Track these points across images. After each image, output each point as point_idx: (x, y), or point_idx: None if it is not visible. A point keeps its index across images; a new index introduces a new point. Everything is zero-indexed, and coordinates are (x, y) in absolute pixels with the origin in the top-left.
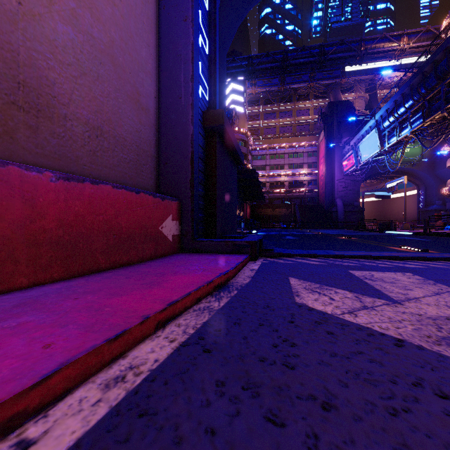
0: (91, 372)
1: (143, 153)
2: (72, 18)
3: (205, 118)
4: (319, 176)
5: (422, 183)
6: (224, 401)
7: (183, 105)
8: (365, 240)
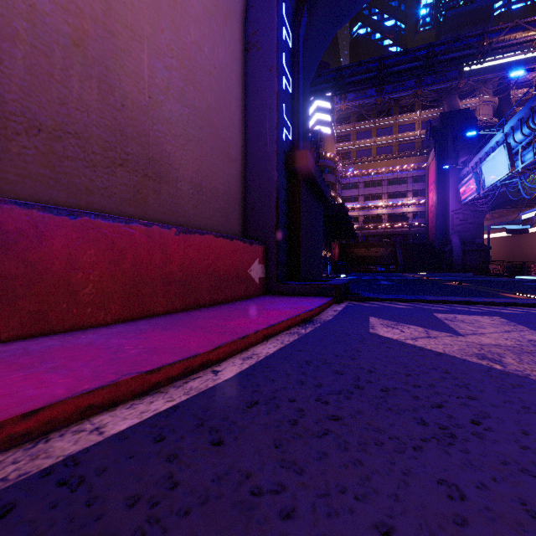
0: (233, 353)
1: (232, 201)
2: (181, 96)
3: (289, 160)
4: (428, 207)
5: None
6: (311, 367)
7: (268, 153)
8: (477, 286)
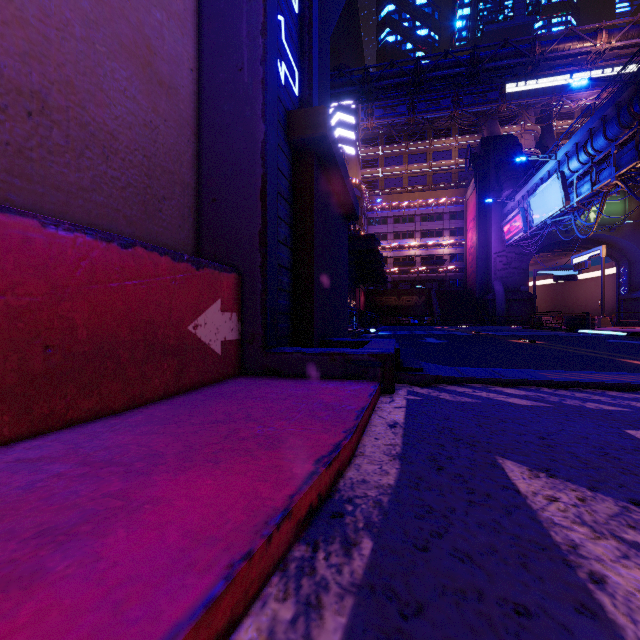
0: None
1: (161, 175)
2: None
3: (292, 124)
4: (467, 248)
5: (624, 258)
6: None
7: (245, 84)
8: (563, 346)
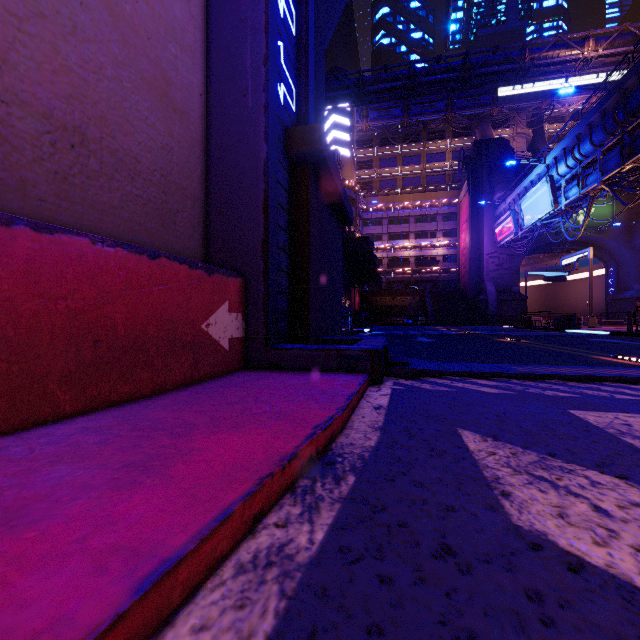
0: None
1: (175, 191)
2: None
3: (291, 139)
4: (460, 249)
5: (612, 259)
6: None
7: (249, 108)
8: (545, 345)
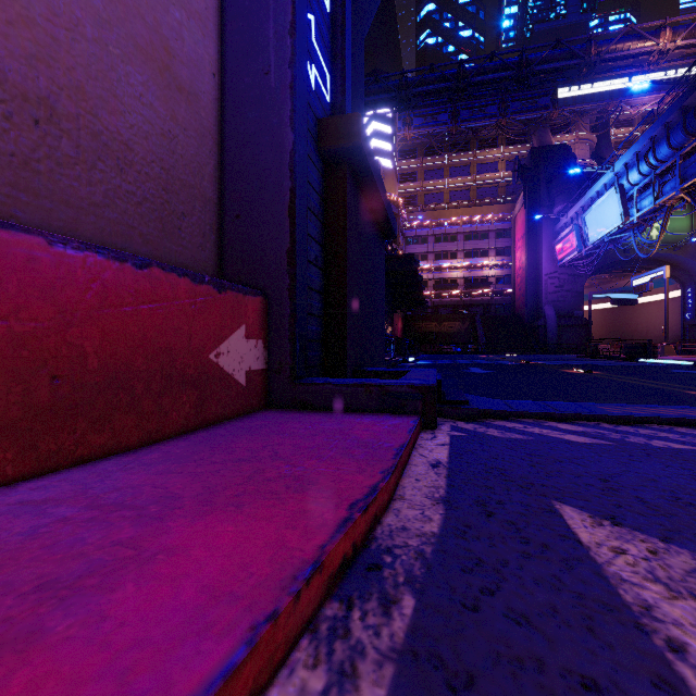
0: None
1: (180, 189)
2: None
3: (324, 133)
4: (515, 270)
5: (690, 279)
6: None
7: (272, 89)
8: (623, 377)
